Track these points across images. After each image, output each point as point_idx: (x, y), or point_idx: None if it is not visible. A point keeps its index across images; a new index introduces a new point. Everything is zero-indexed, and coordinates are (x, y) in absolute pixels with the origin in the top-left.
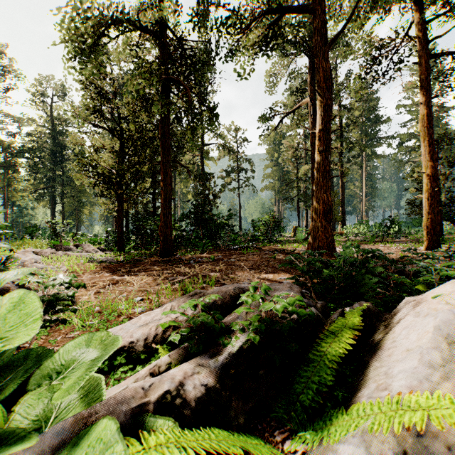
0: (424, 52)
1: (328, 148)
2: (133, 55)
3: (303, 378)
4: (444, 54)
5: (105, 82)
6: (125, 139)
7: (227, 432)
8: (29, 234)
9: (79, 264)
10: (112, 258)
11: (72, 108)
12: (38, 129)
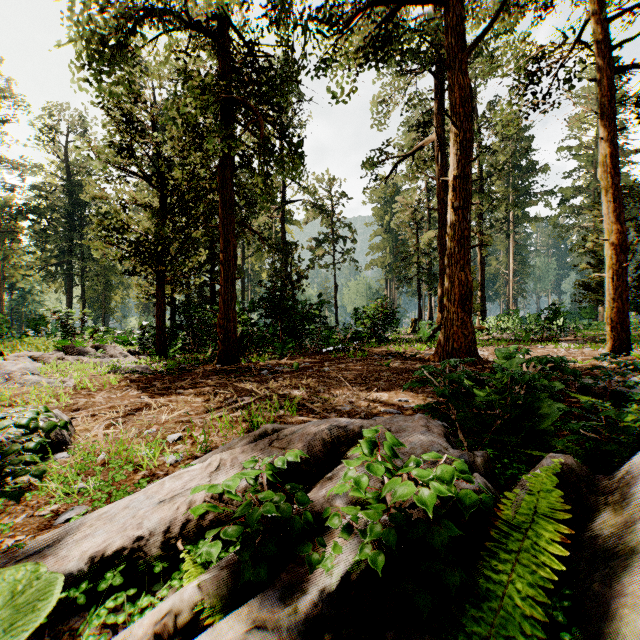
0: (606, 63)
1: (467, 204)
2: (180, 69)
3: (475, 639)
4: (636, 66)
5: (138, 107)
6: (168, 191)
7: None
8: (33, 329)
9: (97, 375)
10: (147, 366)
11: (88, 144)
12: (48, 180)
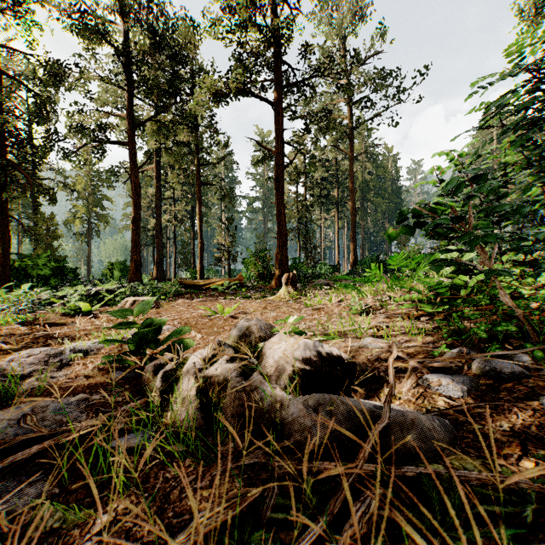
0: (197, 180)
1: (138, 229)
2: None
3: None
4: (207, 184)
5: None
6: None
7: (58, 303)
8: None
9: None
10: None
11: None
12: None
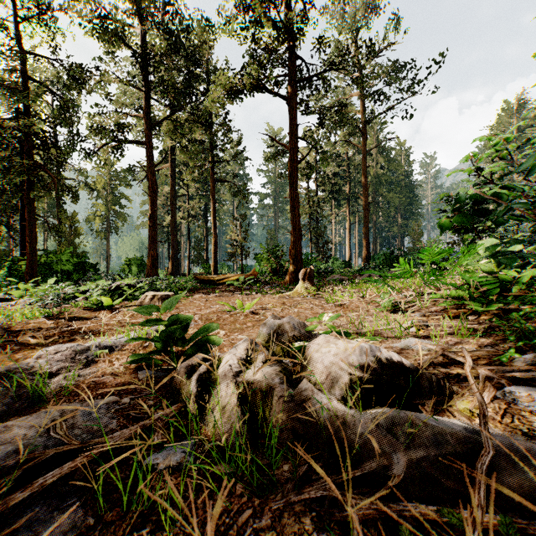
0: (211, 177)
1: (155, 225)
2: None
3: None
4: (221, 181)
5: None
6: None
7: (80, 297)
8: None
9: None
10: None
11: None
12: None
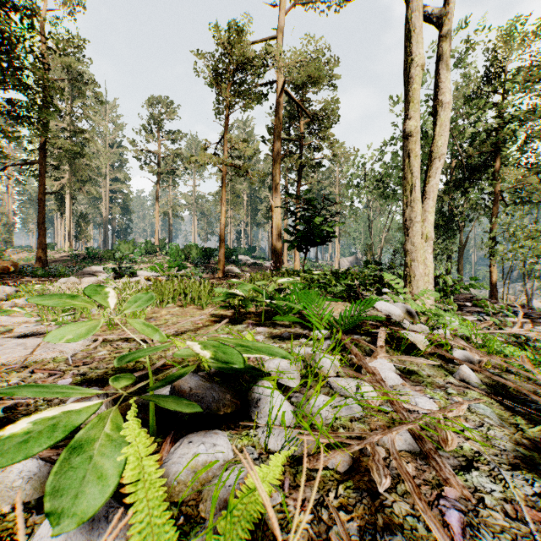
0: None
1: None
2: None
3: None
4: None
5: None
6: None
7: None
8: None
9: None
10: None
11: None
12: None
